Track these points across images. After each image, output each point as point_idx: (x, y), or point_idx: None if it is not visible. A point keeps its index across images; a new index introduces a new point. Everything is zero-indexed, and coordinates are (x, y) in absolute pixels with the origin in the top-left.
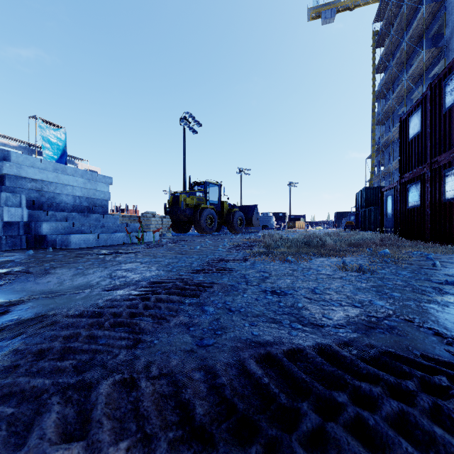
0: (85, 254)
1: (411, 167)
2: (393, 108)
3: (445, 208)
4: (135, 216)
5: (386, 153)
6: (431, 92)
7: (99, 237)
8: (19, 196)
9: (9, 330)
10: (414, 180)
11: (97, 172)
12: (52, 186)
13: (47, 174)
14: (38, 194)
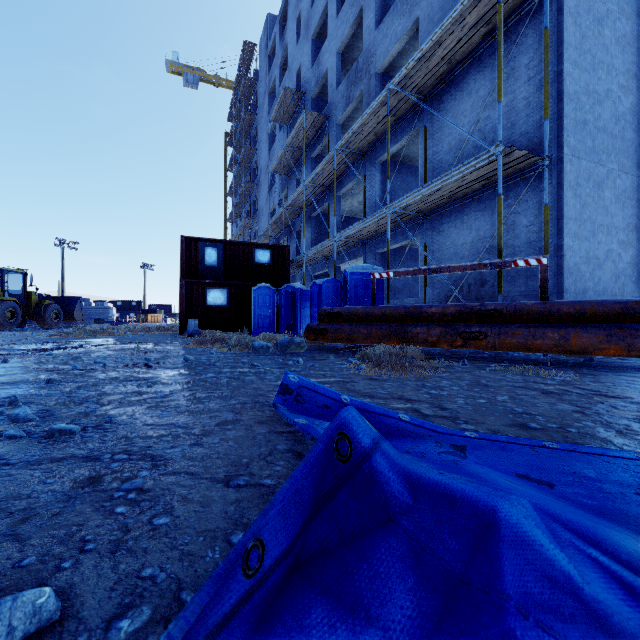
0: None
1: None
2: (239, 212)
3: None
4: None
5: None
6: None
7: None
8: None
9: None
10: None
11: None
12: None
13: None
14: None
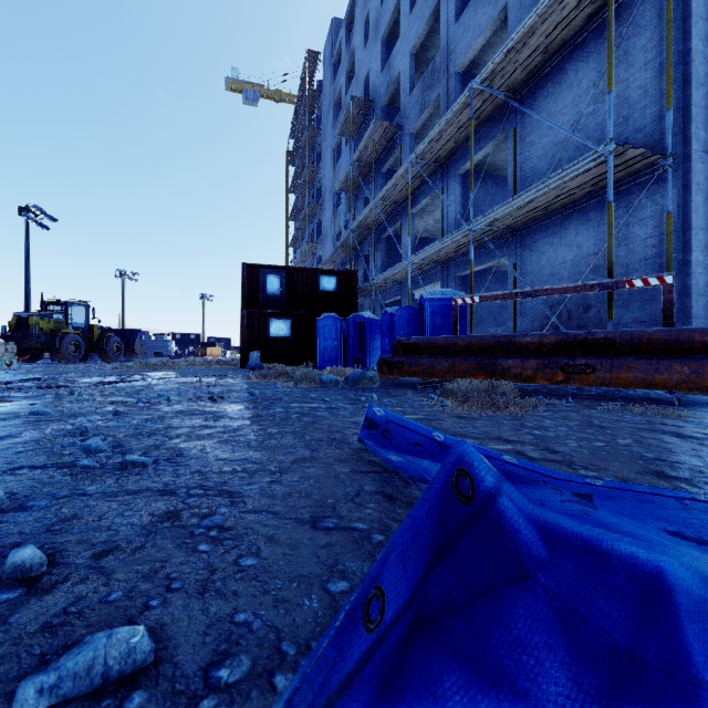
0: None
1: None
2: (301, 236)
3: None
4: None
5: None
6: None
7: None
8: None
9: None
10: None
11: None
12: None
13: None
14: None
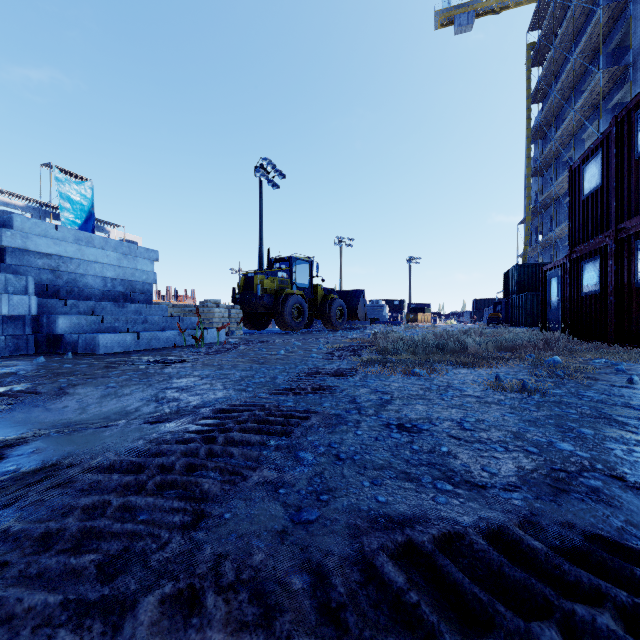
0: (119, 363)
1: (586, 237)
2: (556, 152)
3: (637, 296)
4: (192, 305)
5: (547, 216)
6: (617, 129)
7: (140, 338)
8: (25, 279)
9: (1, 490)
10: (591, 255)
11: (137, 243)
12: (73, 264)
13: (65, 247)
14: (53, 276)
